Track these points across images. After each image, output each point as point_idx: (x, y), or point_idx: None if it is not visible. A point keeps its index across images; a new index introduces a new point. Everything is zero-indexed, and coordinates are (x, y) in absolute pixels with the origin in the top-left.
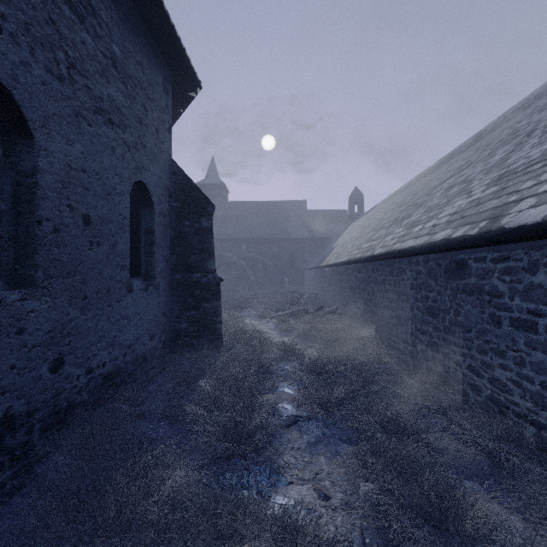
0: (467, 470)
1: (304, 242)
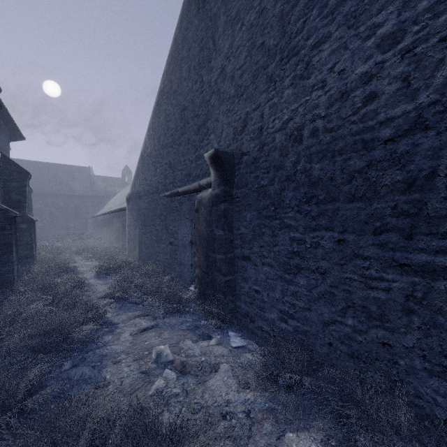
0: None
1: (88, 198)
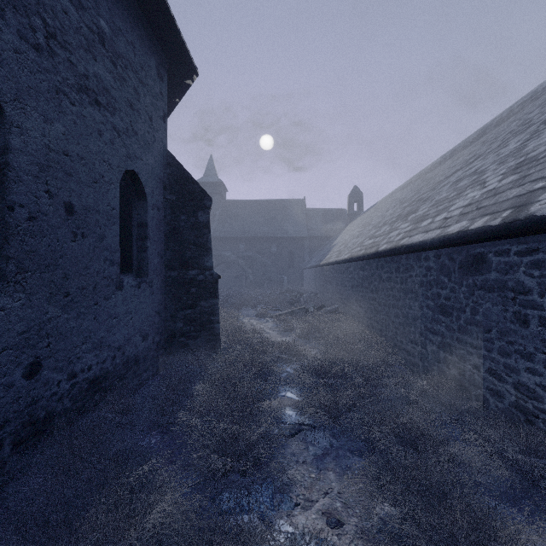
0: (495, 488)
1: (303, 241)
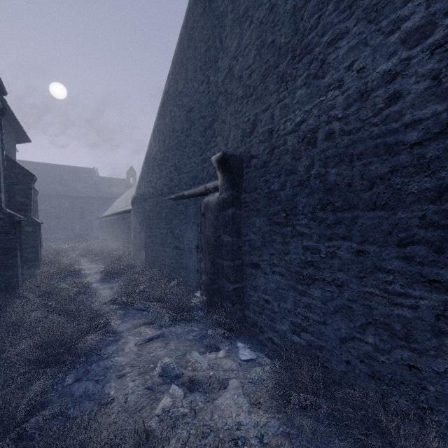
0: None
1: (93, 199)
